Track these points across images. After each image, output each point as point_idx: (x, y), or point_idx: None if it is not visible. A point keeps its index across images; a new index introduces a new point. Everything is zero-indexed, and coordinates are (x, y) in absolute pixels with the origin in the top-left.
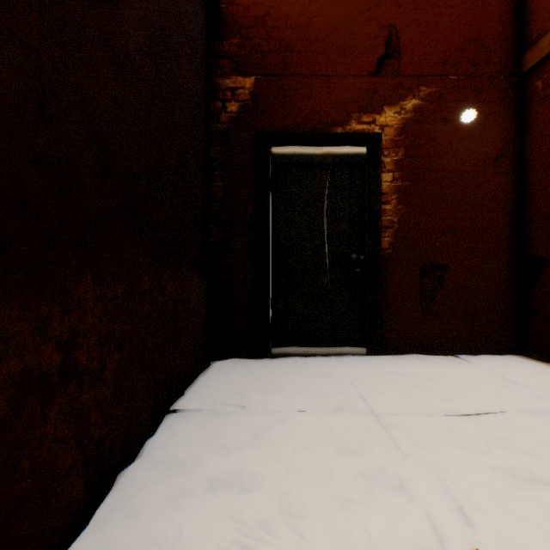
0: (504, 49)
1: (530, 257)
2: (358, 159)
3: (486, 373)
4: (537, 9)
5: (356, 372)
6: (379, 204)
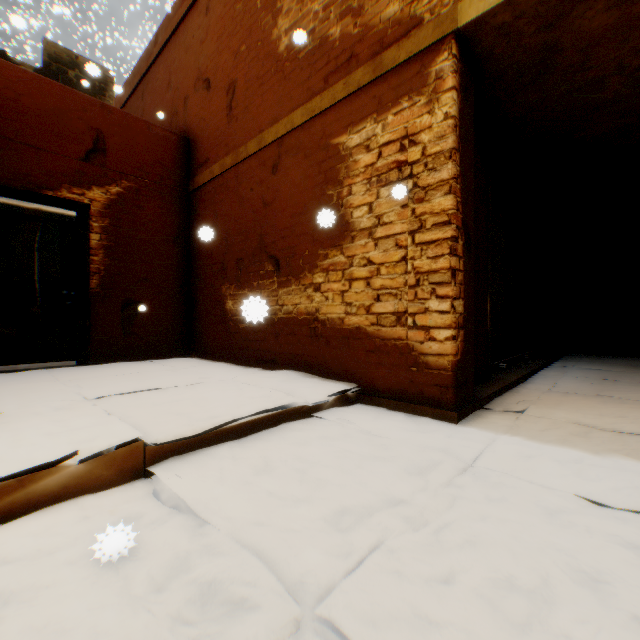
0: (180, 173)
1: (193, 299)
2: (71, 219)
3: (156, 363)
4: (195, 160)
5: (61, 372)
6: (89, 256)
